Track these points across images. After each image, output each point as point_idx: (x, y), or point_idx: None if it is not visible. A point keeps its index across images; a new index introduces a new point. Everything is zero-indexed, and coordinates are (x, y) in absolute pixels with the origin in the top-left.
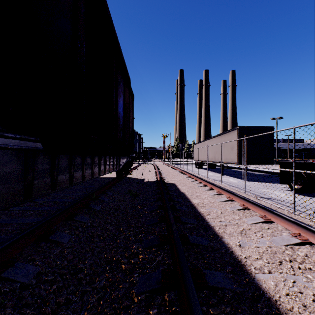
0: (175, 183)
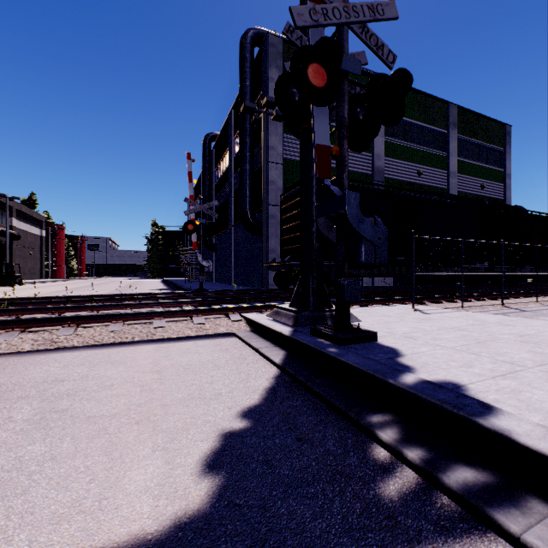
0: None
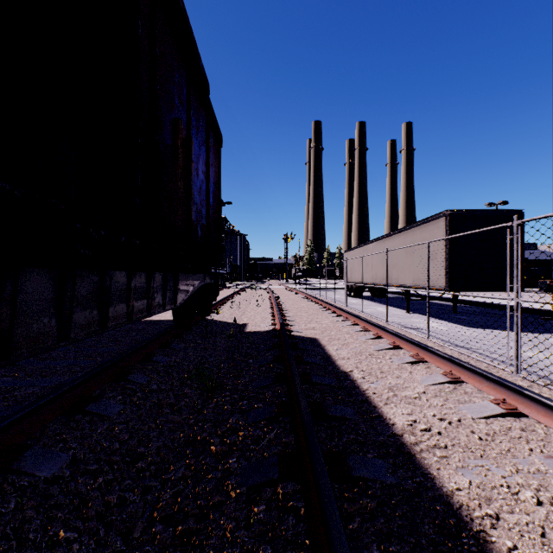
0: (319, 337)
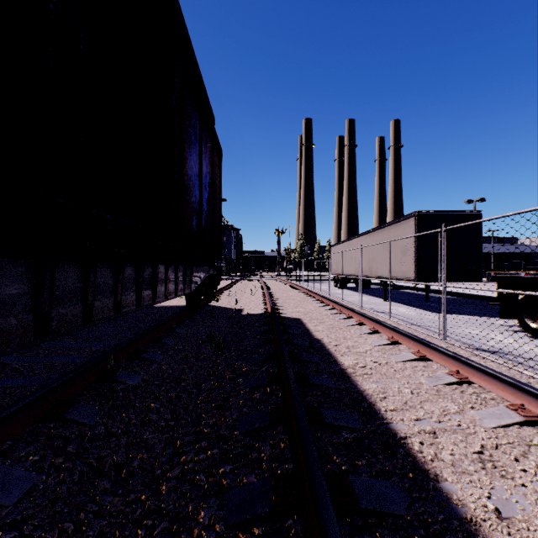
0: (302, 318)
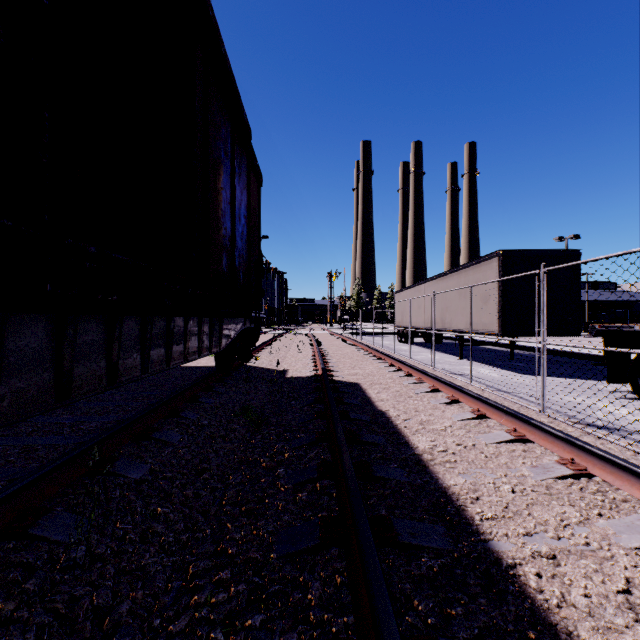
0: (361, 382)
